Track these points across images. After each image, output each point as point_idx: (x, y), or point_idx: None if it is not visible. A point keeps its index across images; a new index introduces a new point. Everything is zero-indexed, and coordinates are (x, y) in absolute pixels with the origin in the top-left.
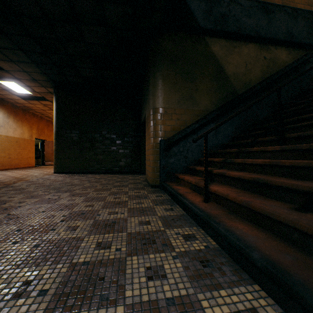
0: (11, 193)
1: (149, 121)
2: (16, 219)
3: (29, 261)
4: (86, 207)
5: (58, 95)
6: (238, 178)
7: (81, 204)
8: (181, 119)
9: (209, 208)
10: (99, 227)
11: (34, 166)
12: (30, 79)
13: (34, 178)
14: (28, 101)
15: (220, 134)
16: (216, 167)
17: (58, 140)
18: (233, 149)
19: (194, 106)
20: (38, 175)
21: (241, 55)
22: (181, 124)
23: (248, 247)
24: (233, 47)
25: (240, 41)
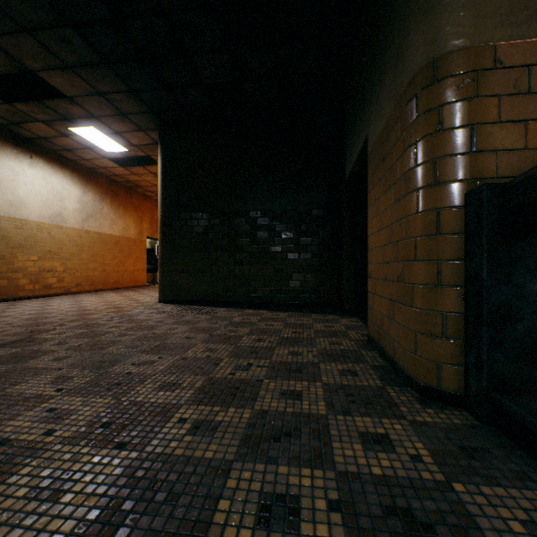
0: None
1: (400, 131)
2: None
3: None
4: None
5: (165, 141)
6: None
7: None
8: None
9: None
10: None
11: (145, 284)
12: (114, 114)
13: (109, 315)
14: (128, 169)
15: None
16: None
17: (165, 234)
18: None
19: None
20: (126, 307)
21: None
22: None
23: None
24: None
25: None
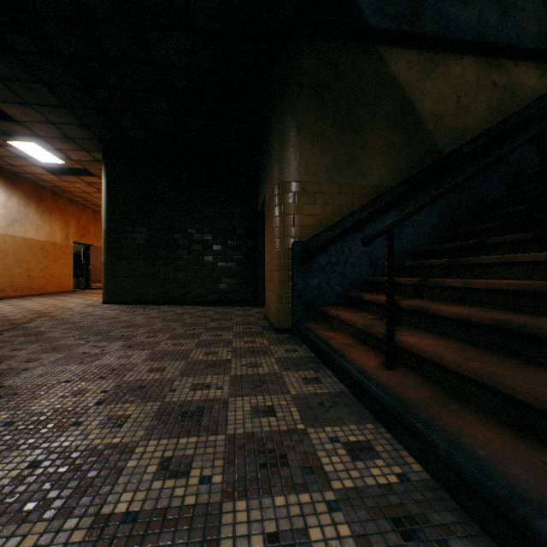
0: (19, 342)
1: (272, 208)
2: (12, 397)
3: (8, 508)
4: (150, 373)
5: (110, 164)
6: (459, 320)
7: (141, 366)
8: (332, 202)
9: (398, 382)
10: (170, 419)
11: (72, 290)
12: (60, 137)
13: (67, 313)
14: (60, 177)
15: (408, 231)
16: (403, 296)
17: (110, 244)
18: (437, 260)
19: (357, 178)
20: (75, 307)
21: (448, 80)
22: (332, 212)
23: (521, 500)
24: (433, 64)
25: (446, 52)
